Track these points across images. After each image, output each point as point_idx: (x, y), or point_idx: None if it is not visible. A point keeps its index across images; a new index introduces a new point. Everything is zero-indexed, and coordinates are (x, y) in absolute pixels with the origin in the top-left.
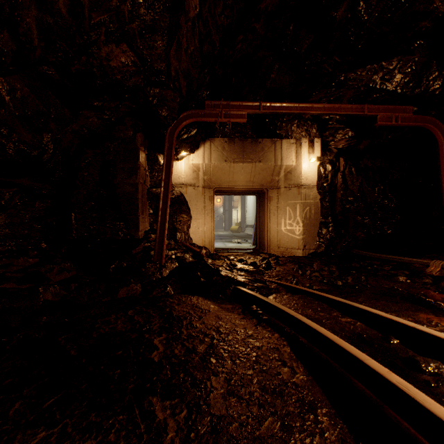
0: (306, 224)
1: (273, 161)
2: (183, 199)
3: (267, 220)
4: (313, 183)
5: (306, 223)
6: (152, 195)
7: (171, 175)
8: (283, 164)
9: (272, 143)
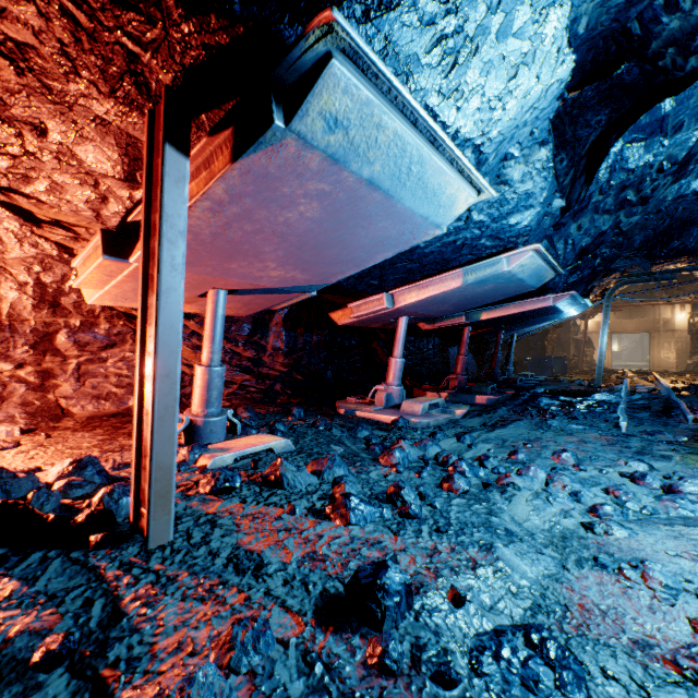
0: (678, 353)
1: (652, 317)
2: (589, 340)
3: (651, 351)
4: (684, 329)
5: (678, 353)
6: (573, 340)
7: (586, 334)
8: (660, 318)
9: (651, 306)
